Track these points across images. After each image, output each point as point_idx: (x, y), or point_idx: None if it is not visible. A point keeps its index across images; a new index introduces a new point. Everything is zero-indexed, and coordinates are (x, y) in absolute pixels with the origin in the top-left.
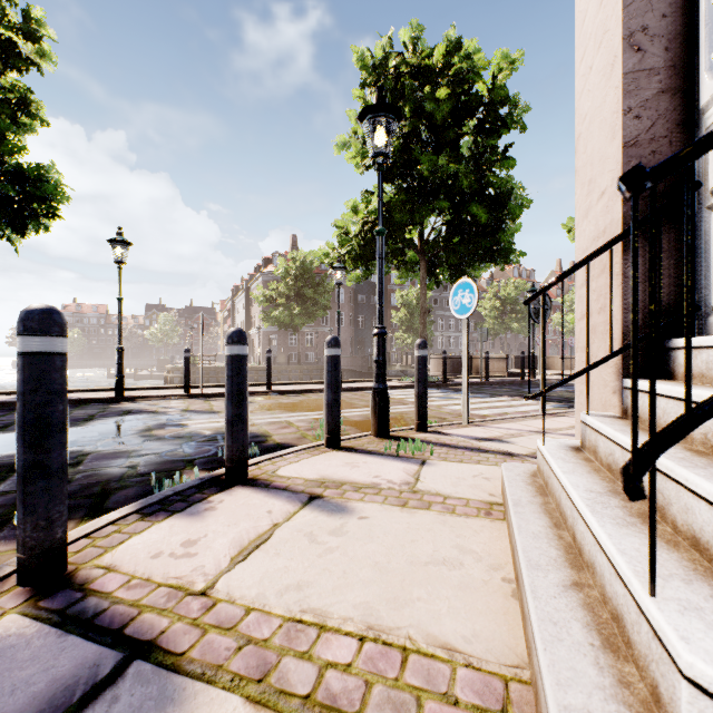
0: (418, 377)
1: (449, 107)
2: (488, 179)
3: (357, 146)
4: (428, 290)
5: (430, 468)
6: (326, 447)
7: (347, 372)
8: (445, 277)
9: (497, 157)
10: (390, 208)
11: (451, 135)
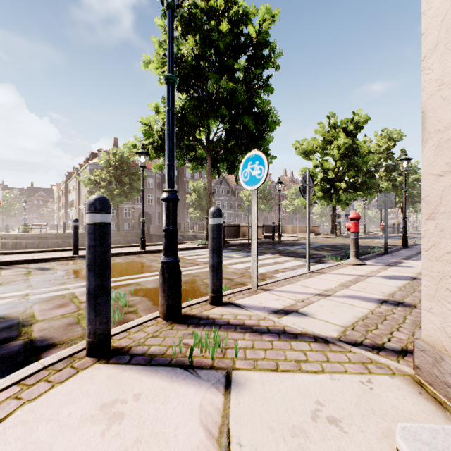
0: (212, 246)
1: (229, 39)
2: (255, 99)
3: (158, 59)
4: (212, 178)
5: (242, 399)
6: (87, 355)
7: (154, 236)
8: (224, 170)
9: (261, 84)
10: (185, 110)
11: (230, 62)
